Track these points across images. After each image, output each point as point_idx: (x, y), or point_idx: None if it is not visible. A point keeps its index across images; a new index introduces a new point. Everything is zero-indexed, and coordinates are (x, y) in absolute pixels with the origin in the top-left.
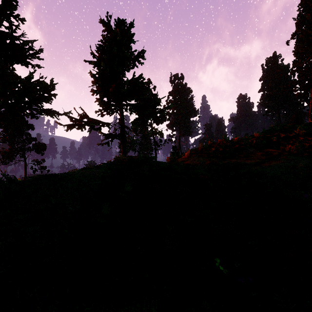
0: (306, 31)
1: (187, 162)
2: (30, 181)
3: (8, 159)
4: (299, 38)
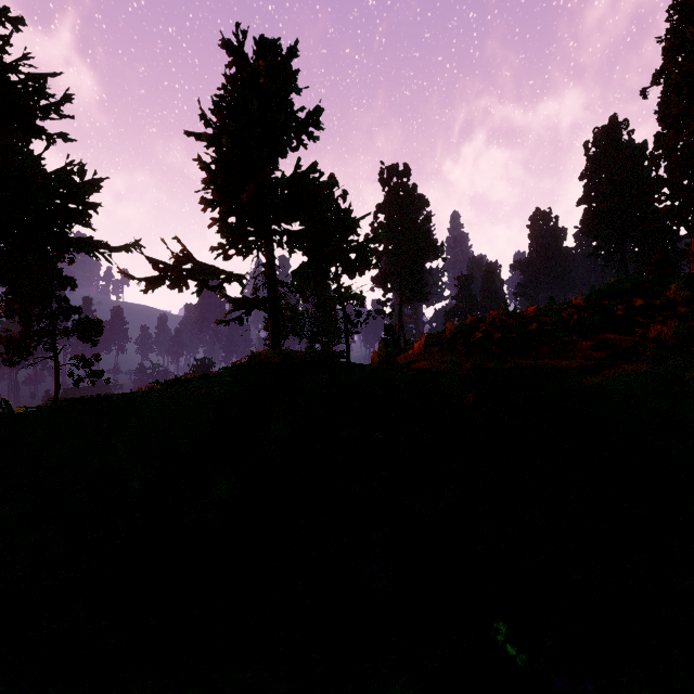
0: (686, 67)
1: (419, 365)
2: (40, 416)
3: (18, 355)
4: (671, 83)
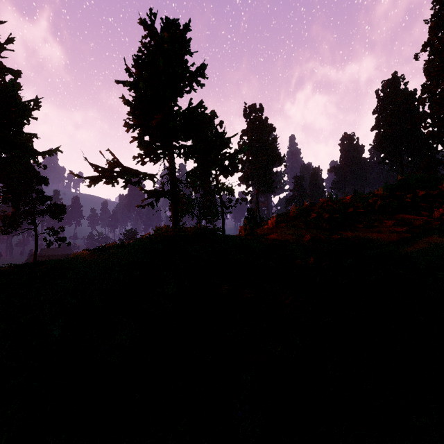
0: None
1: (273, 236)
2: None
3: (11, 227)
4: (434, 50)
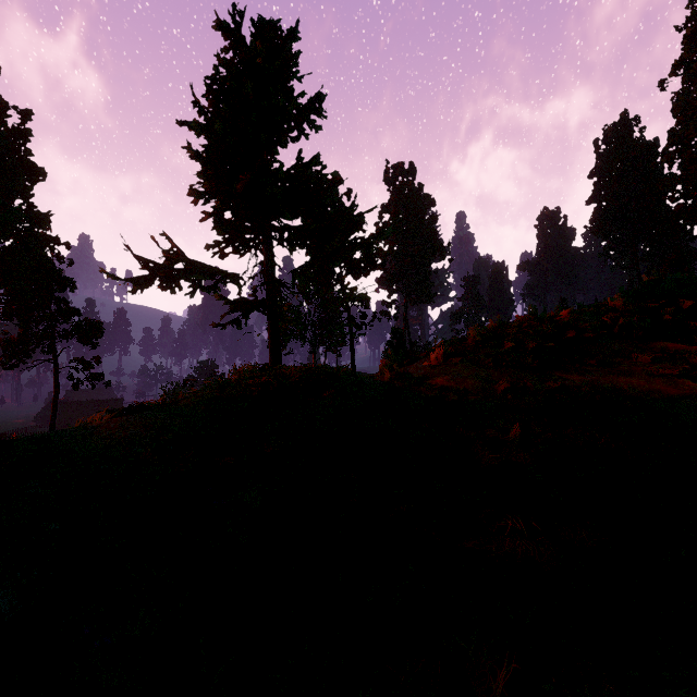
0: None
1: (440, 381)
2: None
3: (16, 358)
4: (692, 73)
